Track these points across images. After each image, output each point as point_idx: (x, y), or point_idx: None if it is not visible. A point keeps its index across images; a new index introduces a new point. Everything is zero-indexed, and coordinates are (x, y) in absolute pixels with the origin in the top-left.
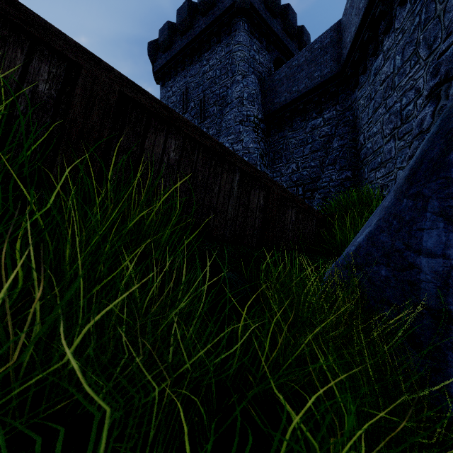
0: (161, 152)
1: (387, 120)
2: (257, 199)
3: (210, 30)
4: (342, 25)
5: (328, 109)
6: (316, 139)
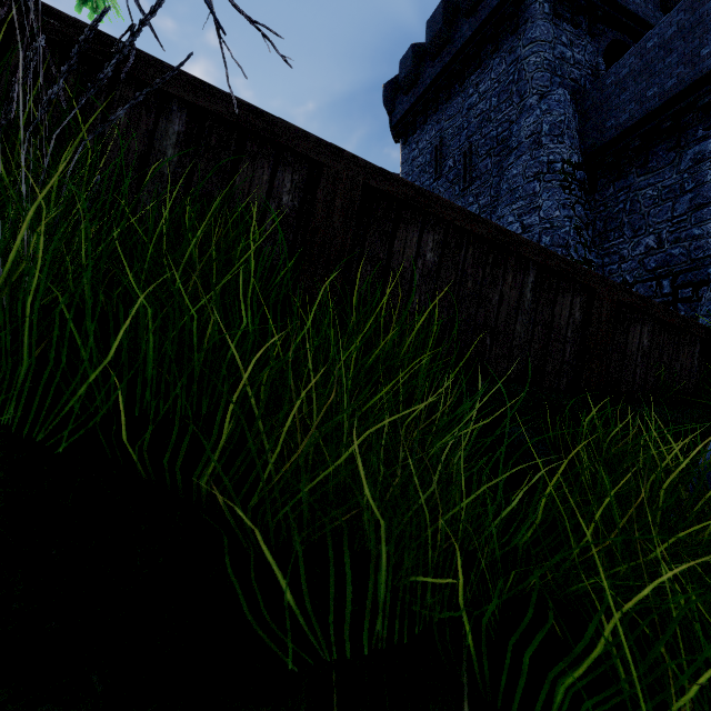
0: (414, 254)
1: None
2: (568, 311)
3: (480, 35)
4: None
5: None
6: (704, 180)
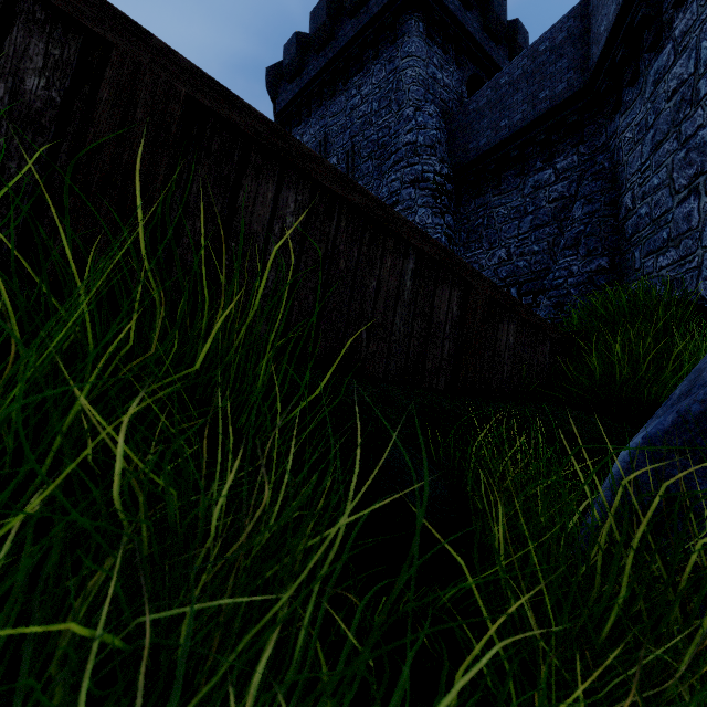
0: (269, 215)
1: (682, 162)
2: (446, 304)
3: (363, 38)
4: (590, 6)
5: (563, 153)
6: (541, 205)
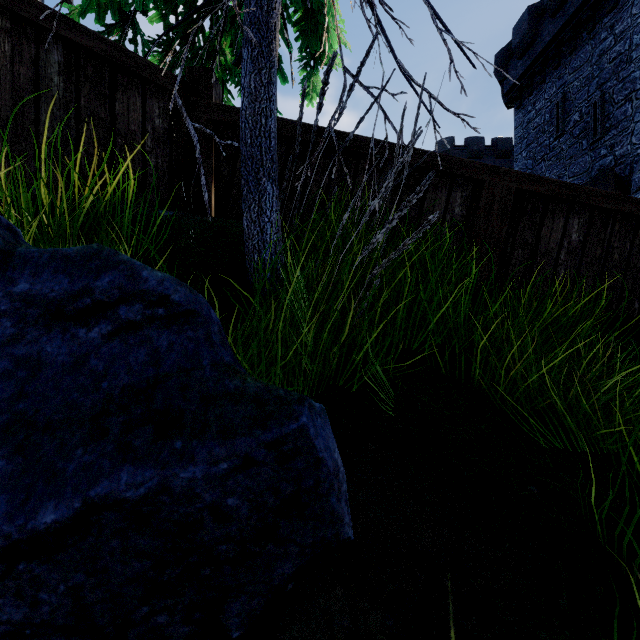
0: (560, 237)
1: None
2: None
3: None
4: None
5: None
6: None
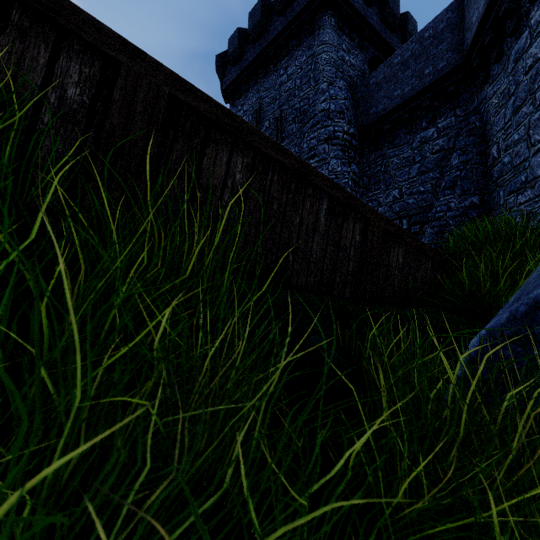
0: (224, 174)
1: (536, 122)
2: (351, 234)
3: (288, 31)
4: (464, 1)
5: (443, 115)
6: (426, 155)
